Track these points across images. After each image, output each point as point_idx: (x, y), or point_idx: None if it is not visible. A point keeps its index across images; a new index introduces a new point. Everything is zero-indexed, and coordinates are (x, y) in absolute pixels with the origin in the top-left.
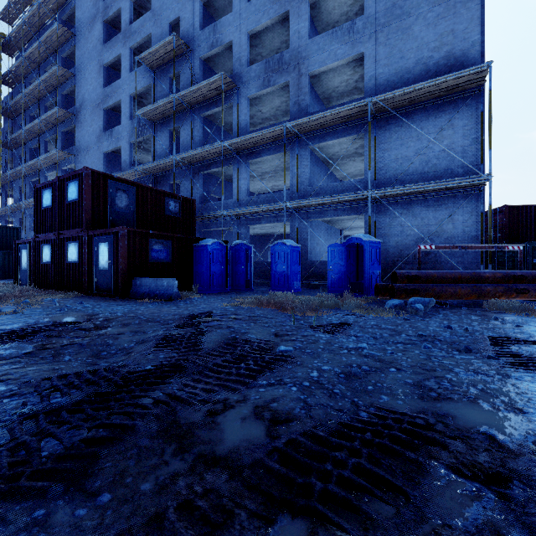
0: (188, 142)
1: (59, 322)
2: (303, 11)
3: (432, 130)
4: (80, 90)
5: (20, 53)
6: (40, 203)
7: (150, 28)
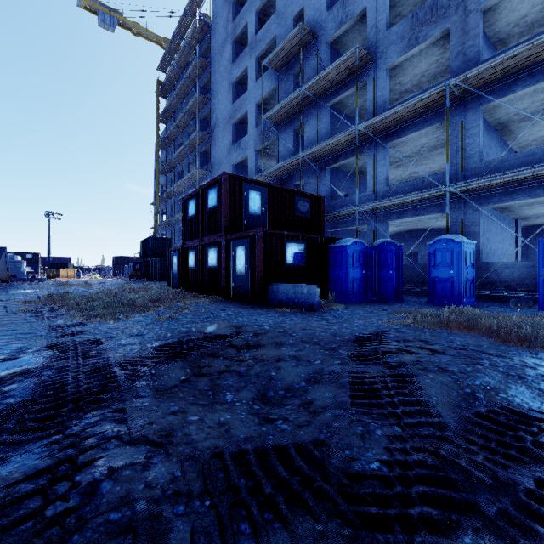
0: (314, 137)
1: (210, 335)
2: None
3: None
4: (214, 111)
5: (171, 94)
6: (187, 213)
7: (274, 31)
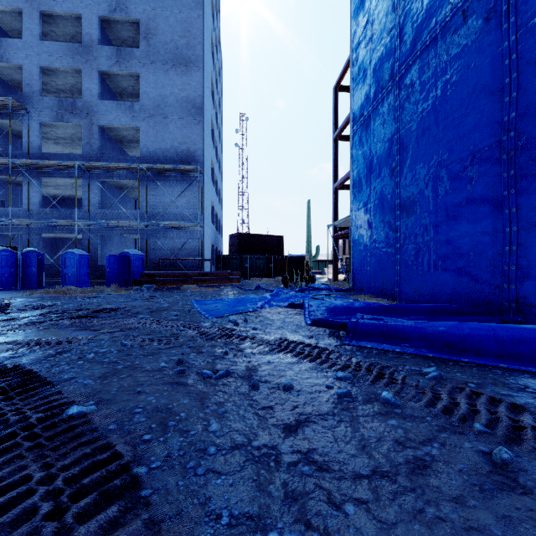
0: None
1: None
2: (94, 76)
3: (180, 190)
4: None
5: None
6: None
7: None
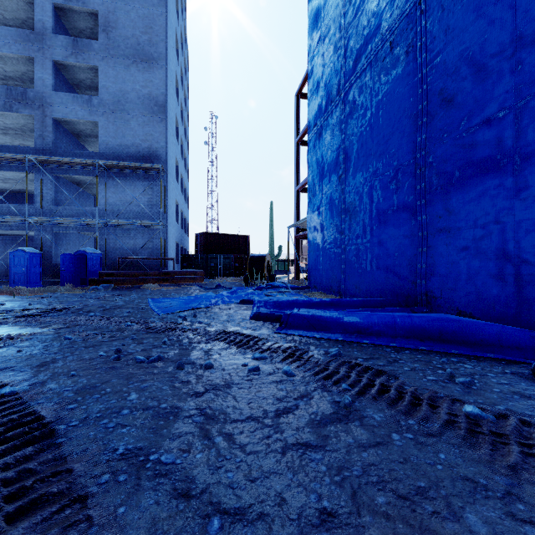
0: None
1: None
2: (48, 66)
3: (141, 188)
4: None
5: None
6: None
7: None
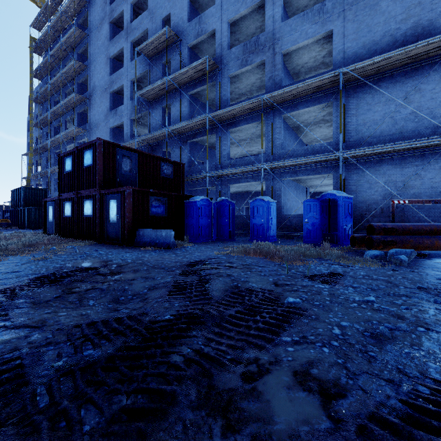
0: (178, 116)
1: (81, 268)
2: None
3: (399, 95)
4: (92, 78)
5: (47, 52)
6: (63, 169)
7: (146, 25)
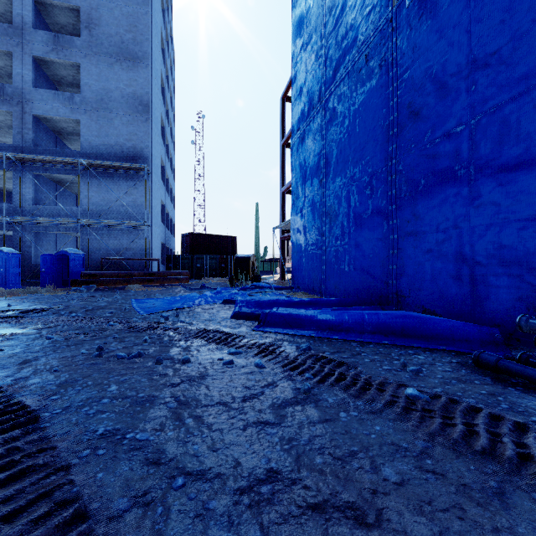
0: None
1: None
2: (27, 61)
3: (126, 187)
4: None
5: None
6: None
7: None
